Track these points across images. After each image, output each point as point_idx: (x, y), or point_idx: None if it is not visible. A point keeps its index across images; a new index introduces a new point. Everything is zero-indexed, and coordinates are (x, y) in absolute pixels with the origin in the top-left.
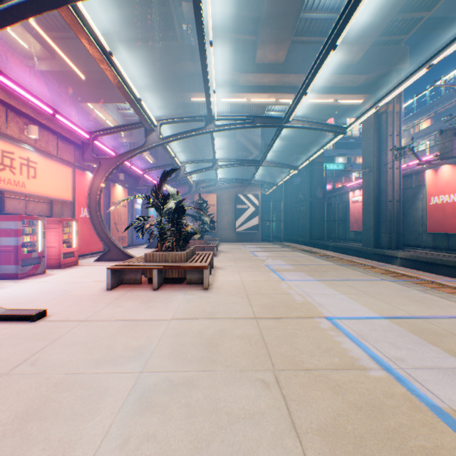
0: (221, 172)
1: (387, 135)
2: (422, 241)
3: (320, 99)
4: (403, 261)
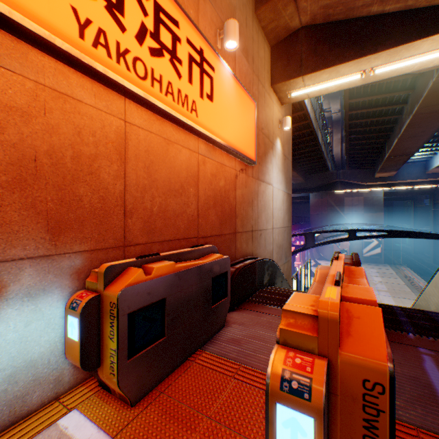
0: (351, 217)
1: None
2: None
3: (424, 186)
4: None
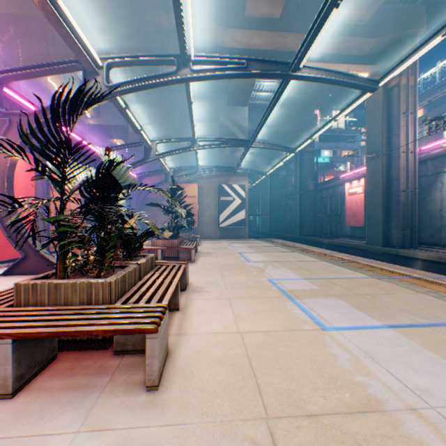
0: (203, 159)
1: (400, 112)
2: (441, 239)
3: None
4: (427, 264)
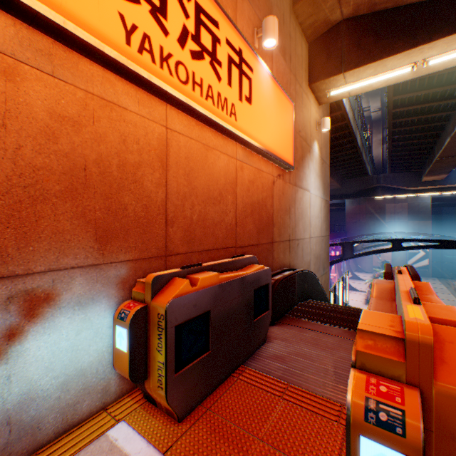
0: (394, 226)
1: None
2: None
3: None
4: None
